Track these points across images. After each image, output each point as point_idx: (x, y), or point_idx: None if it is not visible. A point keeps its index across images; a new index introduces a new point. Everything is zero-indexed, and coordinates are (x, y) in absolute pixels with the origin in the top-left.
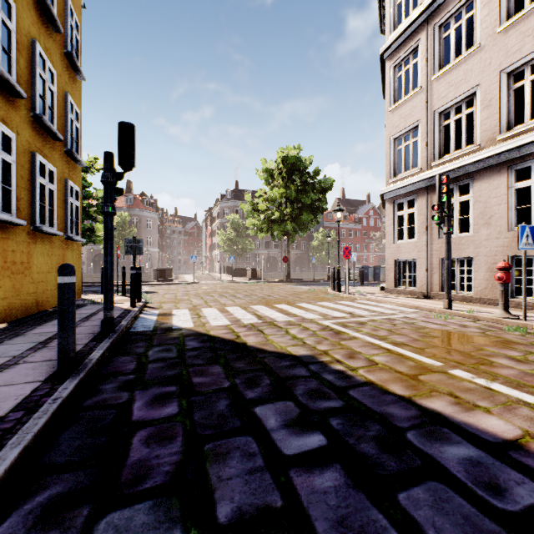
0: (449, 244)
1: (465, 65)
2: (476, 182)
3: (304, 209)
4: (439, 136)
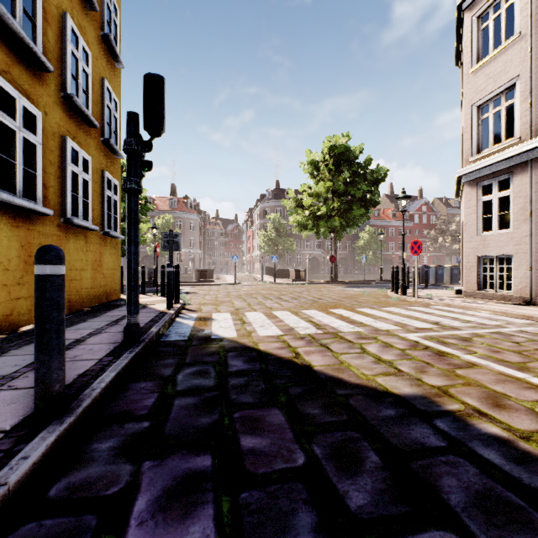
0: None
1: None
2: None
3: (353, 202)
4: None
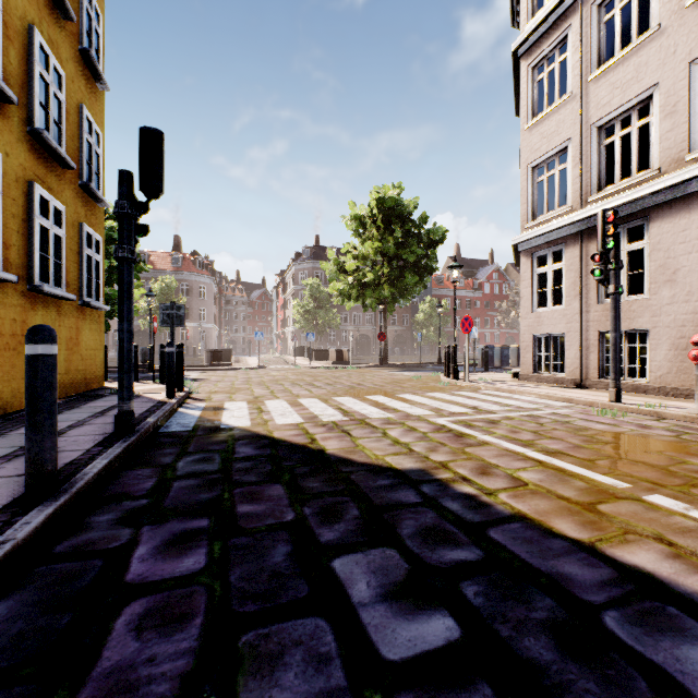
0: (617, 310)
1: (638, 57)
2: (653, 222)
3: (406, 268)
4: (598, 160)
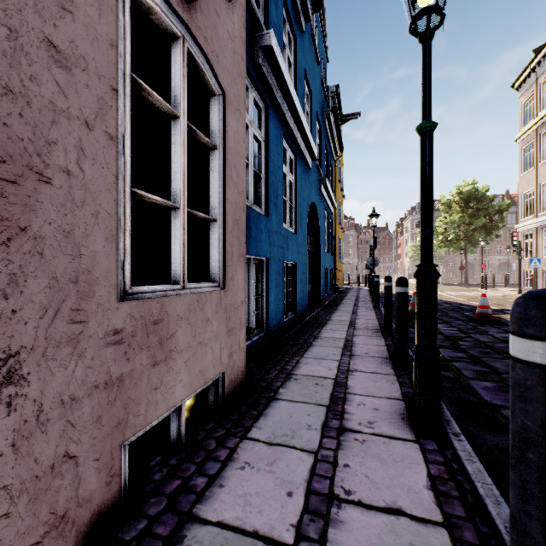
0: (519, 264)
1: None
2: None
3: (477, 229)
4: (542, 198)
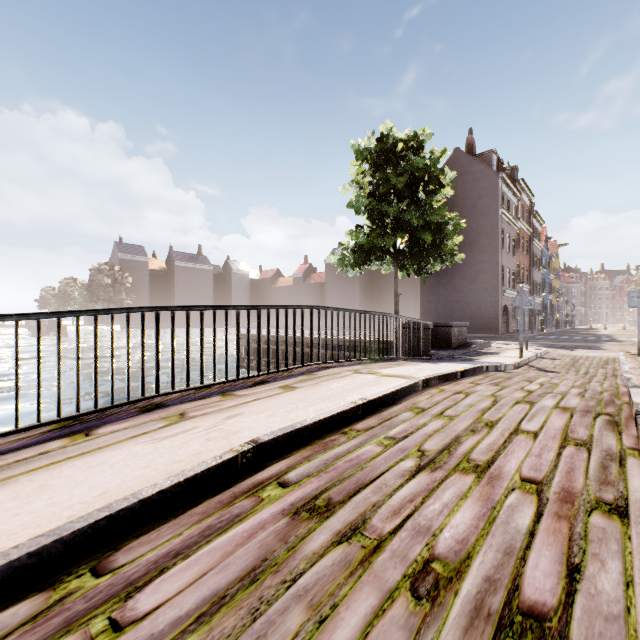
0: None
1: None
2: None
3: None
4: None
